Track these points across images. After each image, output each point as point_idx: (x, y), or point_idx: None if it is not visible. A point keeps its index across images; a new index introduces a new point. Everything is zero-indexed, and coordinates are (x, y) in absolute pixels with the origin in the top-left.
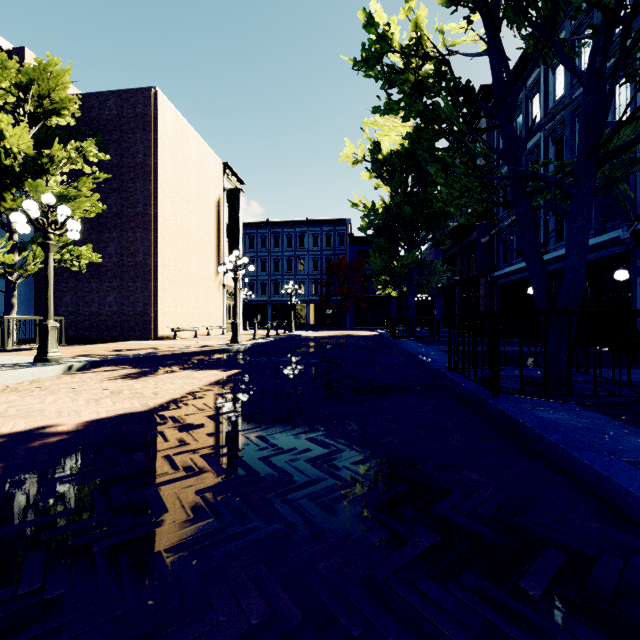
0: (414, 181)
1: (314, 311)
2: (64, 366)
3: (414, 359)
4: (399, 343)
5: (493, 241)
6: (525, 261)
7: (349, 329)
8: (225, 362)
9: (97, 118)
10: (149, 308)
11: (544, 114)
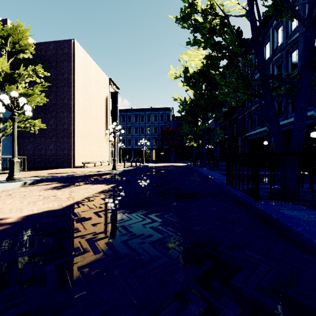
0: (206, 87)
1: (155, 153)
2: (22, 182)
3: (207, 178)
4: (198, 170)
5: (245, 118)
6: (270, 126)
7: (172, 162)
8: (108, 180)
9: (44, 55)
10: (71, 152)
11: (272, 53)
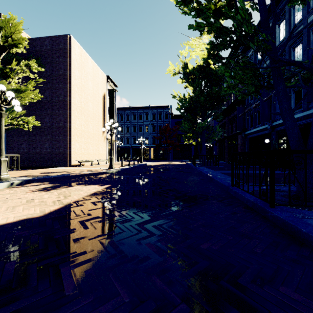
0: (205, 83)
1: (153, 152)
2: (8, 183)
3: (208, 178)
4: (198, 168)
5: (245, 116)
6: (283, 120)
7: (171, 161)
8: (103, 180)
9: (39, 50)
10: (66, 150)
11: None
